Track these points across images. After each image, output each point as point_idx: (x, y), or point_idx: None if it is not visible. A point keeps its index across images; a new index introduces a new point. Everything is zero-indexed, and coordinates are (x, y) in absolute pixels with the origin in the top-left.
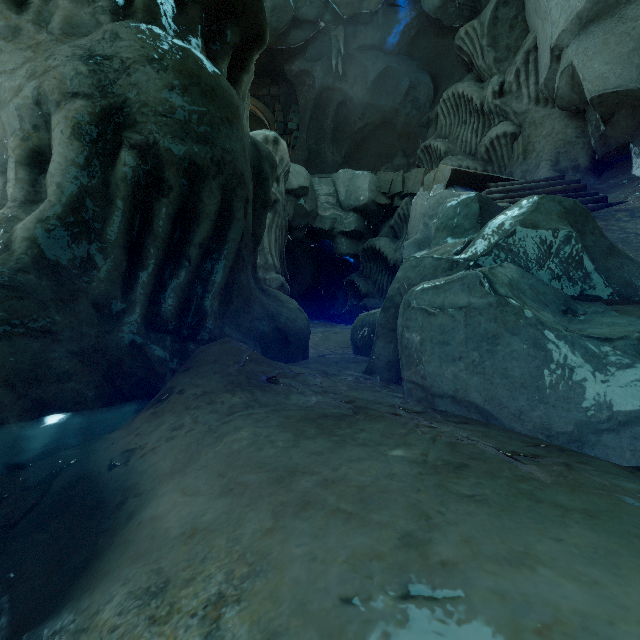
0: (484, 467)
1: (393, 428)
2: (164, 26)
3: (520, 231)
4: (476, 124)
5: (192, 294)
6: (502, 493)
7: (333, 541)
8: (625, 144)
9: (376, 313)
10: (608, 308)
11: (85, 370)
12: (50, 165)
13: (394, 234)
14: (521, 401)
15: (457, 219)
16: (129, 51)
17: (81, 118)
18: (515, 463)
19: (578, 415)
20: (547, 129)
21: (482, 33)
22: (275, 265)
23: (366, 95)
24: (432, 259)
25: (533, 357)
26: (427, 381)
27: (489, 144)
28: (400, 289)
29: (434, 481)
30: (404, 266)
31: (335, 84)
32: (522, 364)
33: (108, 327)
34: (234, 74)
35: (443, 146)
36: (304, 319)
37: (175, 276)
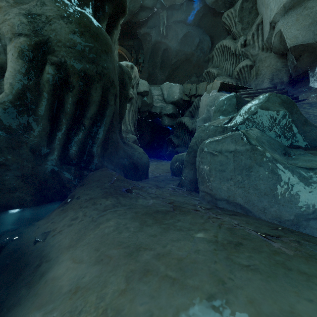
0: (251, 244)
1: (196, 219)
2: (71, 1)
3: (259, 111)
4: (232, 60)
5: (86, 144)
6: (266, 263)
7: (164, 301)
8: (306, 71)
9: (183, 155)
10: (306, 152)
11: (25, 186)
12: (6, 73)
13: (191, 115)
14: (265, 202)
15: (225, 106)
16: (50, 12)
17: (23, 47)
18: (269, 241)
19: (296, 210)
20: (267, 63)
21: (235, 15)
22: (131, 130)
23: (177, 46)
24: (213, 126)
25: (271, 178)
26: (213, 191)
27: (239, 70)
28: (196, 142)
29: (224, 255)
30: (198, 130)
31: (162, 40)
32: (265, 182)
33: (39, 162)
34: (109, 29)
35: (216, 71)
36: (146, 158)
37: (77, 135)
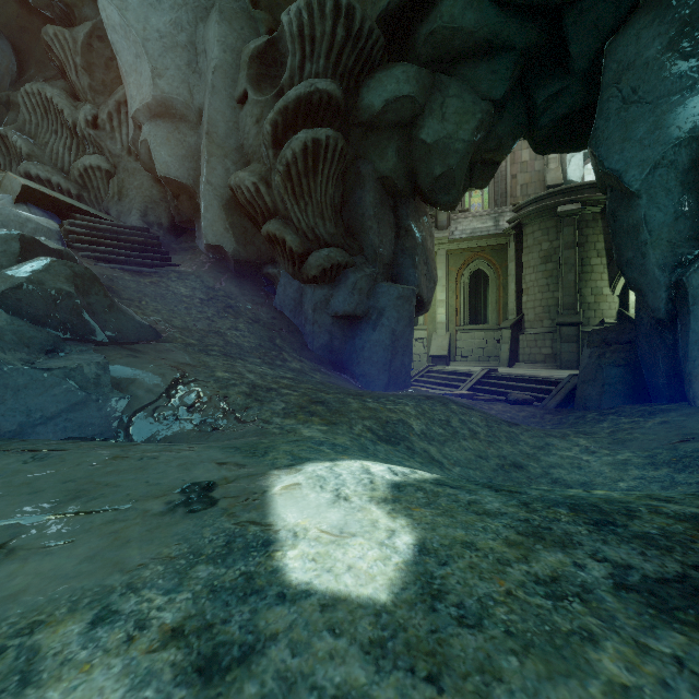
0: None
1: None
2: None
3: (27, 285)
4: (70, 141)
5: None
6: None
7: None
8: (192, 220)
9: None
10: (92, 348)
11: None
12: None
13: None
14: None
15: None
16: None
17: None
18: None
19: (21, 418)
20: (138, 182)
21: (76, 49)
22: None
23: None
24: None
25: None
26: None
27: (83, 170)
28: None
29: None
30: None
31: None
32: None
33: None
34: None
35: (26, 146)
36: None
37: None
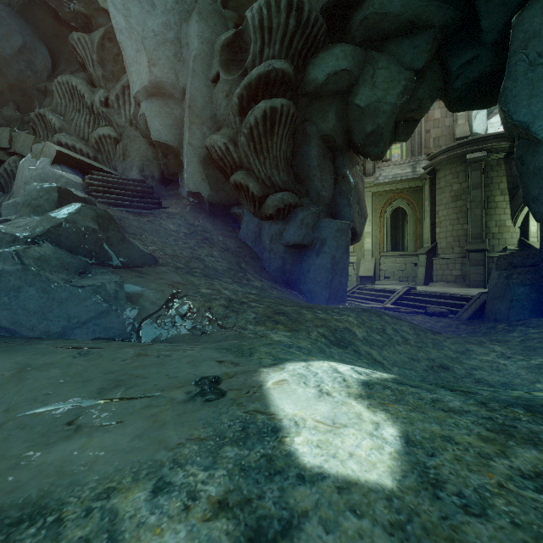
0: None
1: None
2: None
3: (65, 224)
4: (89, 117)
5: None
6: None
7: None
8: (176, 173)
9: None
10: (110, 270)
11: None
12: None
13: (0, 187)
14: (34, 321)
15: (40, 201)
16: None
17: None
18: None
19: (64, 323)
20: (137, 146)
21: (93, 49)
22: None
23: None
24: None
25: (42, 297)
26: None
27: (98, 138)
28: None
29: None
30: None
31: None
32: (35, 301)
33: None
34: None
35: (58, 122)
36: None
37: None
